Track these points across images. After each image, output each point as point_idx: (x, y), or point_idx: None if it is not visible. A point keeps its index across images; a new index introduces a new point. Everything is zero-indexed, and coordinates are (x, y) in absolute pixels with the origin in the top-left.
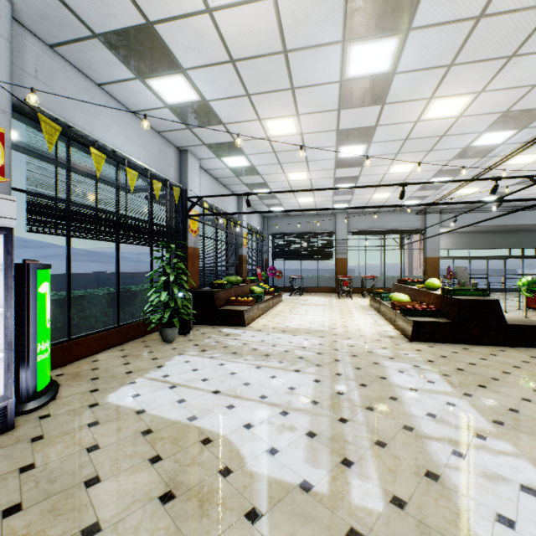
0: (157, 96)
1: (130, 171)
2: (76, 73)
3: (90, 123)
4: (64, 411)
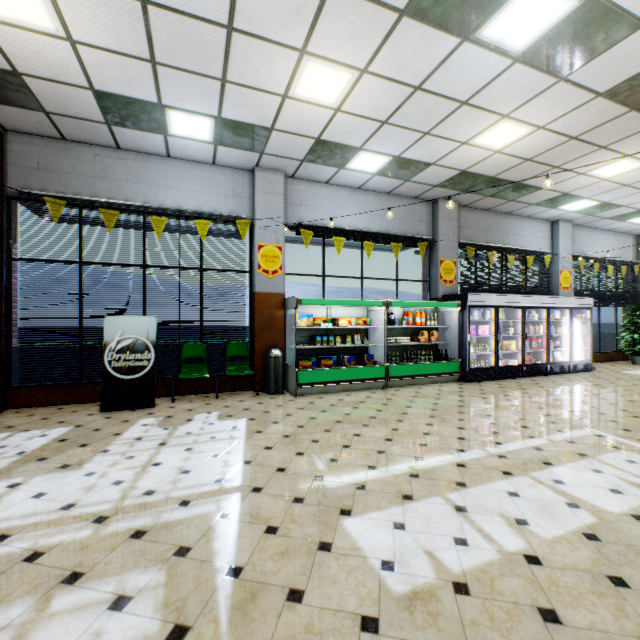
0: (630, 223)
1: (608, 267)
2: (584, 229)
3: (588, 249)
4: (605, 371)
